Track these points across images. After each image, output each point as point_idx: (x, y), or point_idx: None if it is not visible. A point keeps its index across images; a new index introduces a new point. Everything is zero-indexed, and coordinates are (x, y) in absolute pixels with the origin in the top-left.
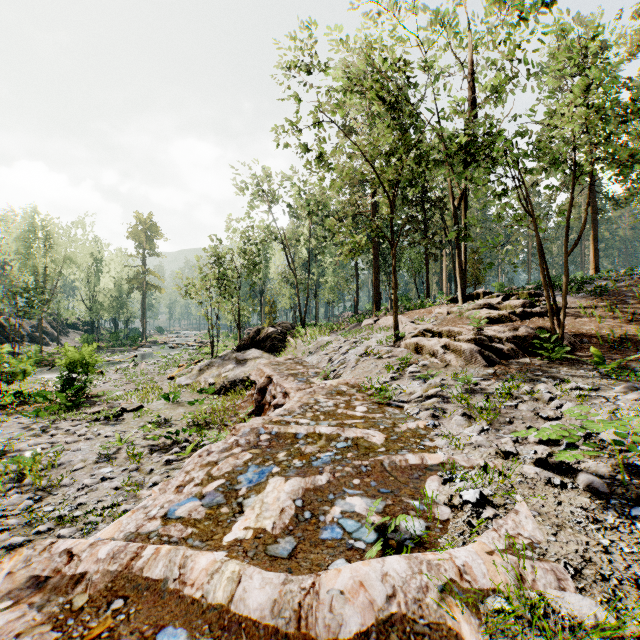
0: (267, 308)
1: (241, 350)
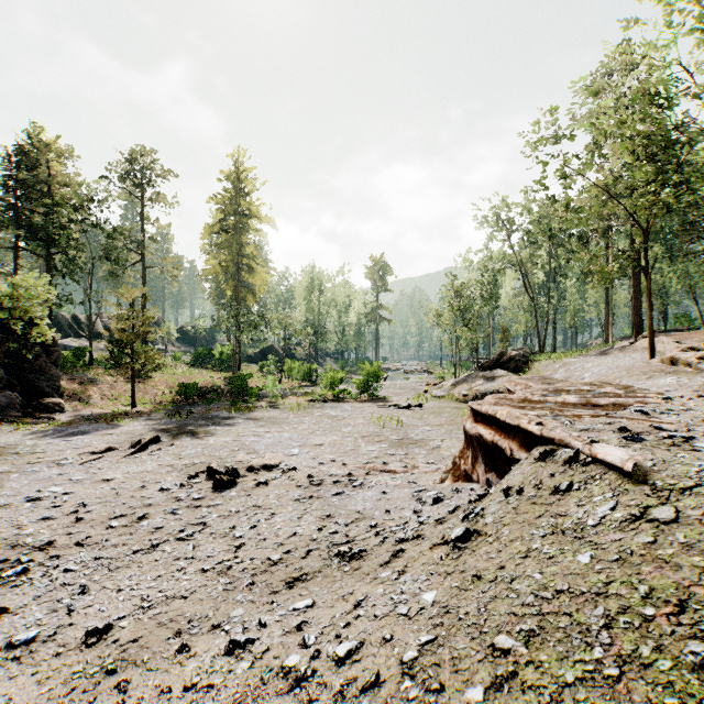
0: (500, 335)
1: (485, 370)
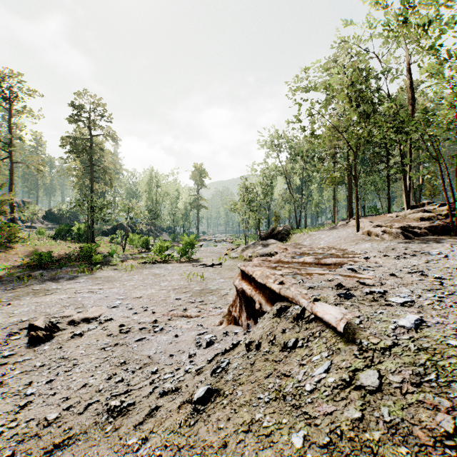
0: (274, 217)
1: (263, 240)
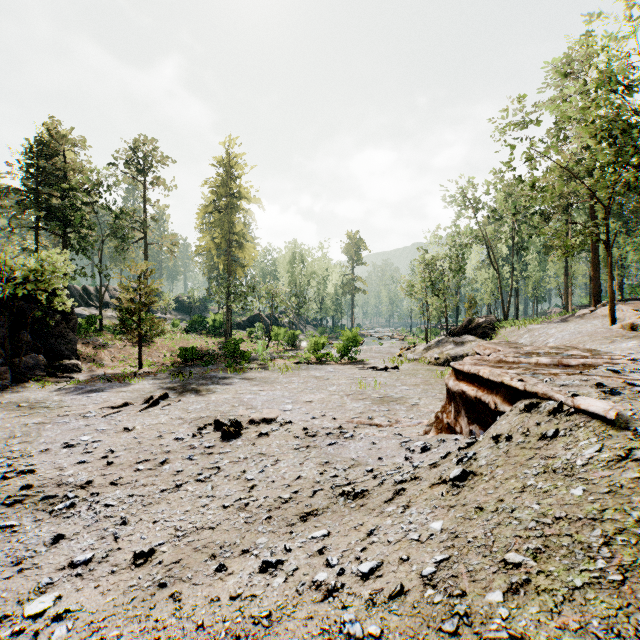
0: (467, 304)
1: (455, 336)
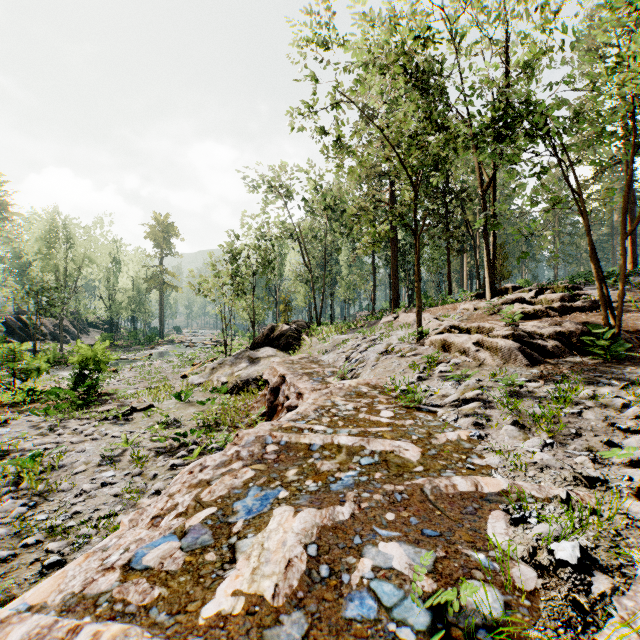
0: (282, 306)
1: (255, 348)
